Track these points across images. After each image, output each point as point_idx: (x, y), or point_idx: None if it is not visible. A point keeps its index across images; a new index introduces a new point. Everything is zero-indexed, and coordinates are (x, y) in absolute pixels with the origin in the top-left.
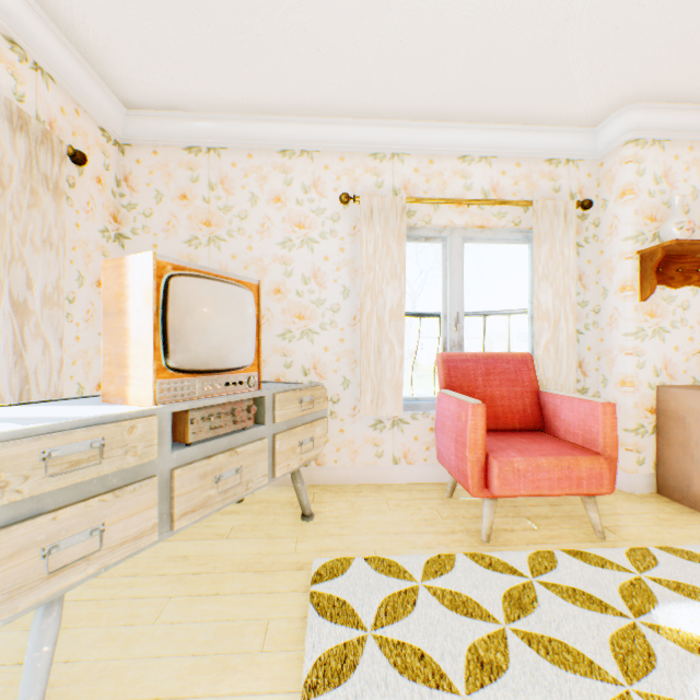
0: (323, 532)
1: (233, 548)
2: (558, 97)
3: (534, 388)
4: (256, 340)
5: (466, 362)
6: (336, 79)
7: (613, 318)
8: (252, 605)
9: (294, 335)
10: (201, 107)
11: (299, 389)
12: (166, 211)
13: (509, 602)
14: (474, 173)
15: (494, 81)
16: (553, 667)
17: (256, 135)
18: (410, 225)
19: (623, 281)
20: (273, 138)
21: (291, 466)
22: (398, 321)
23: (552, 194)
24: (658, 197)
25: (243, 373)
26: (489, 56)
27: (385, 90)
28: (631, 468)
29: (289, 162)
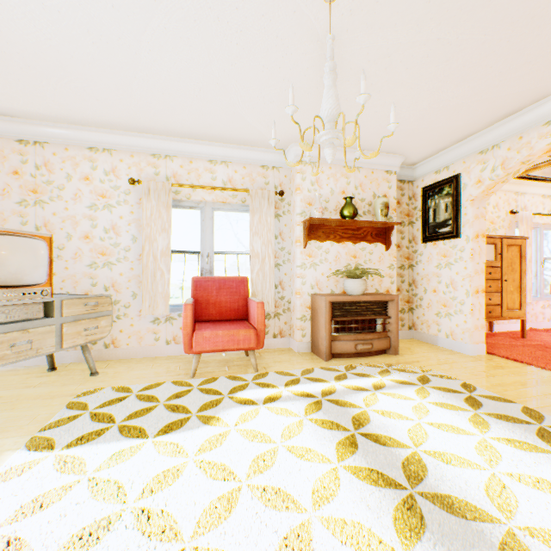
0: (100, 380)
1: (35, 391)
2: (255, 135)
3: (246, 296)
4: (50, 269)
5: (208, 282)
6: (116, 113)
7: (294, 257)
8: (32, 411)
9: (99, 265)
10: (28, 116)
11: (85, 298)
12: (2, 181)
13: (175, 396)
14: (218, 170)
15: (214, 124)
16: (170, 413)
17: (70, 136)
18: (179, 199)
19: (296, 237)
20: (83, 139)
21: (77, 342)
22: (167, 257)
23: (265, 185)
24: (314, 193)
25: (38, 288)
26: (203, 114)
27: (151, 121)
28: (299, 339)
29: (95, 155)
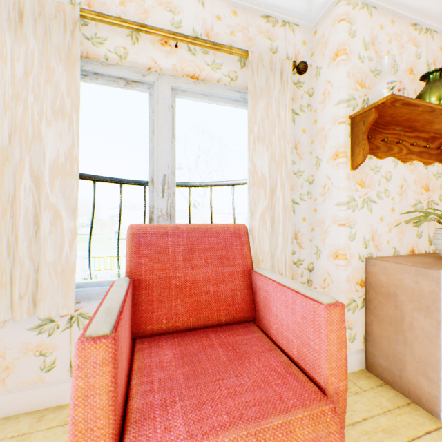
0: None
1: None
2: None
3: (247, 267)
4: None
5: (165, 236)
6: None
7: (326, 188)
8: None
9: None
10: None
11: None
12: None
13: None
14: (184, 9)
15: None
16: None
17: None
18: (101, 58)
19: (337, 147)
20: None
21: None
22: (68, 179)
23: (270, 54)
24: (367, 63)
25: None
26: None
27: None
28: None
29: None
